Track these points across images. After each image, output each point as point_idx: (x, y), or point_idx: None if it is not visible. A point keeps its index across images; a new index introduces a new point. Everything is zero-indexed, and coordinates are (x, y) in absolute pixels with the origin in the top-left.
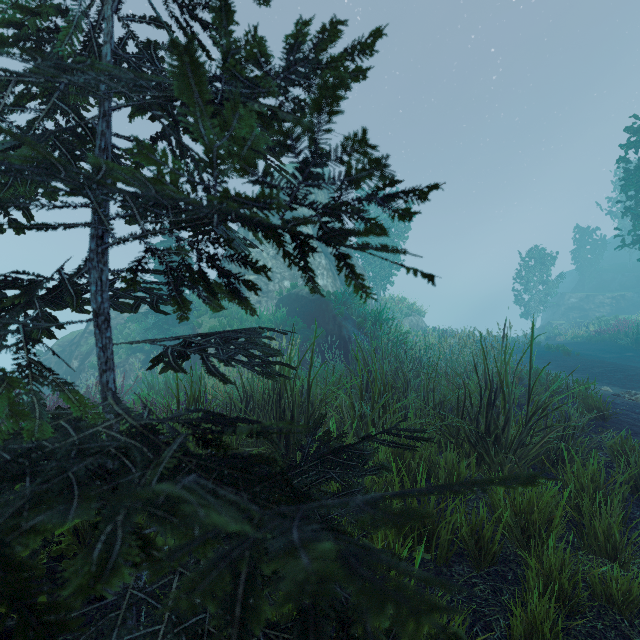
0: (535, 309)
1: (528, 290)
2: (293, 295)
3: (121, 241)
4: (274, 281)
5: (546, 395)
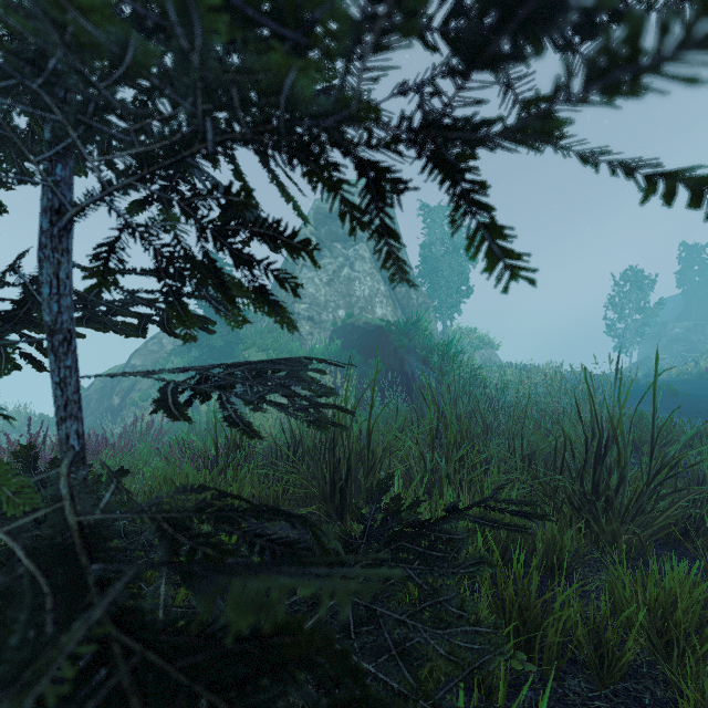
0: (631, 341)
1: (622, 319)
2: (348, 326)
3: (79, 211)
4: (327, 310)
5: (676, 448)
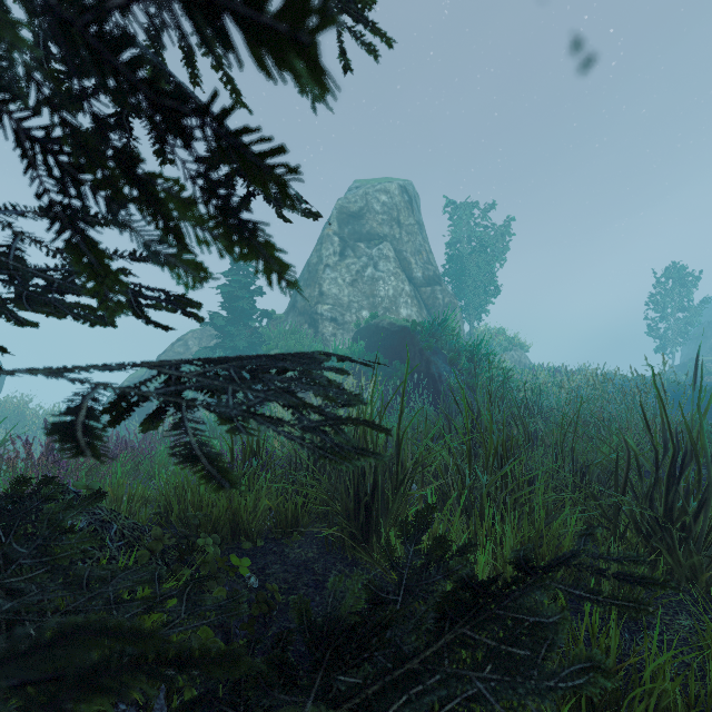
0: (673, 342)
1: (663, 318)
2: (372, 326)
3: None
4: (351, 311)
5: None
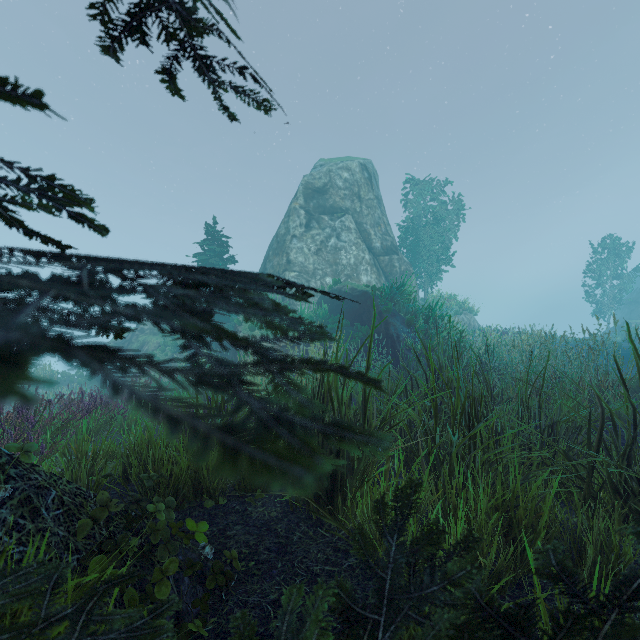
0: (608, 307)
1: (599, 285)
2: (335, 292)
3: None
4: (315, 278)
5: None
